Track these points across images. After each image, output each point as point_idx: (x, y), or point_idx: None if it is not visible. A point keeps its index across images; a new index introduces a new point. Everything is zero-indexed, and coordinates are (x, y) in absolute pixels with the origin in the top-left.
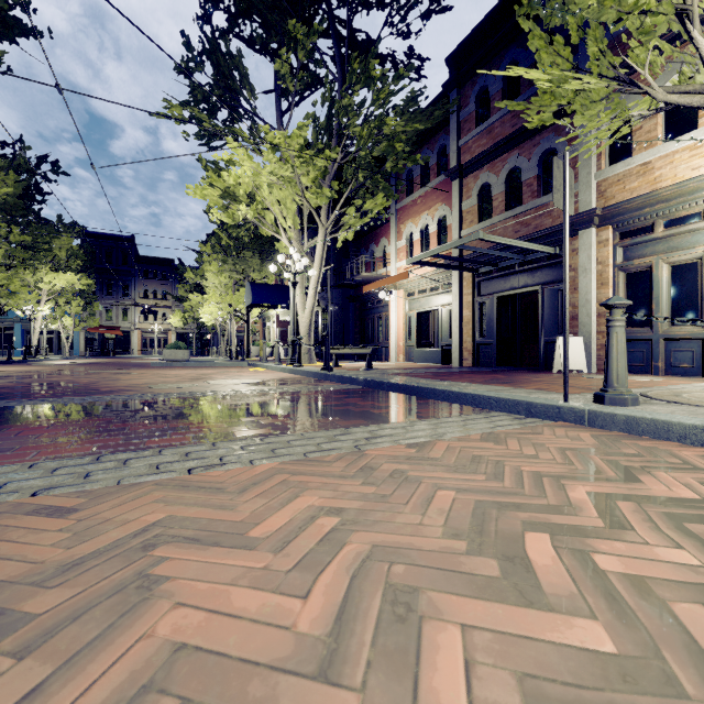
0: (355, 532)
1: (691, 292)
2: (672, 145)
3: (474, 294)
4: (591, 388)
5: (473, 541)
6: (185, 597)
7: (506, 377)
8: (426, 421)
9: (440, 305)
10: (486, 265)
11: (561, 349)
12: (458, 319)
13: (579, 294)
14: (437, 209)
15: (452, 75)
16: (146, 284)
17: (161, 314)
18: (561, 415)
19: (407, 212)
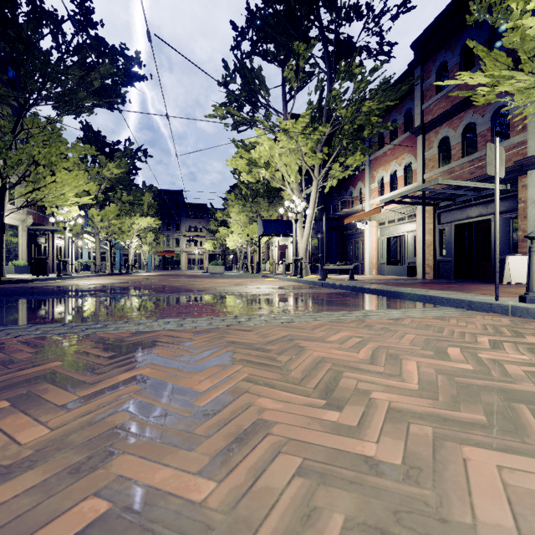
0: (370, 342)
1: None
2: None
3: (435, 223)
4: None
5: (423, 348)
6: (315, 350)
7: (460, 287)
8: (397, 310)
9: (406, 231)
10: (445, 201)
11: (510, 265)
12: (421, 242)
13: (527, 221)
14: (403, 158)
15: (416, 56)
16: (190, 222)
17: (199, 241)
18: (492, 309)
19: (379, 162)
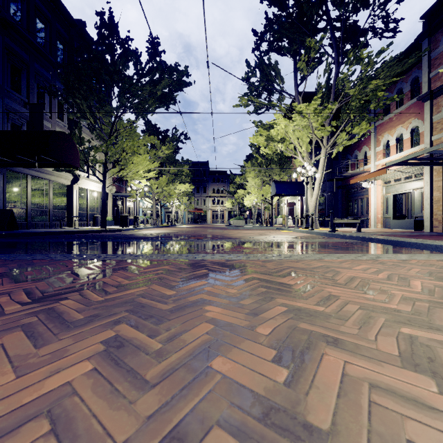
0: (385, 271)
1: None
2: None
3: None
4: None
5: (426, 276)
6: (347, 273)
7: None
8: (405, 255)
9: (413, 189)
10: None
11: None
12: (428, 199)
13: None
14: (410, 122)
15: (423, 30)
16: (214, 185)
17: (220, 201)
18: None
19: (384, 127)
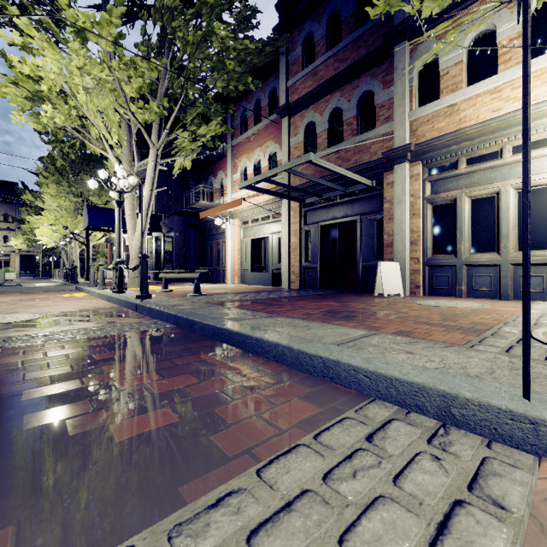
0: None
1: (488, 223)
2: (476, 88)
3: (301, 222)
4: (448, 324)
5: None
6: None
7: (339, 305)
8: (225, 513)
9: (271, 233)
10: (312, 195)
11: (382, 273)
12: (286, 245)
13: (394, 223)
14: (268, 146)
15: (282, 19)
16: None
17: (2, 236)
18: (541, 439)
19: (242, 148)
